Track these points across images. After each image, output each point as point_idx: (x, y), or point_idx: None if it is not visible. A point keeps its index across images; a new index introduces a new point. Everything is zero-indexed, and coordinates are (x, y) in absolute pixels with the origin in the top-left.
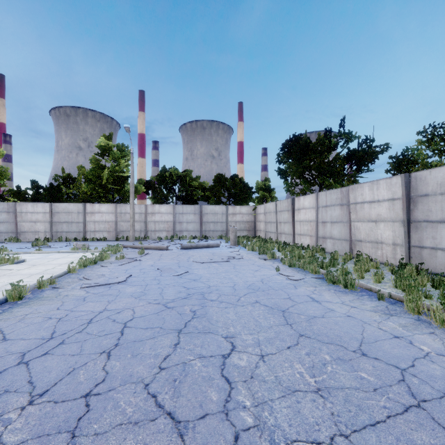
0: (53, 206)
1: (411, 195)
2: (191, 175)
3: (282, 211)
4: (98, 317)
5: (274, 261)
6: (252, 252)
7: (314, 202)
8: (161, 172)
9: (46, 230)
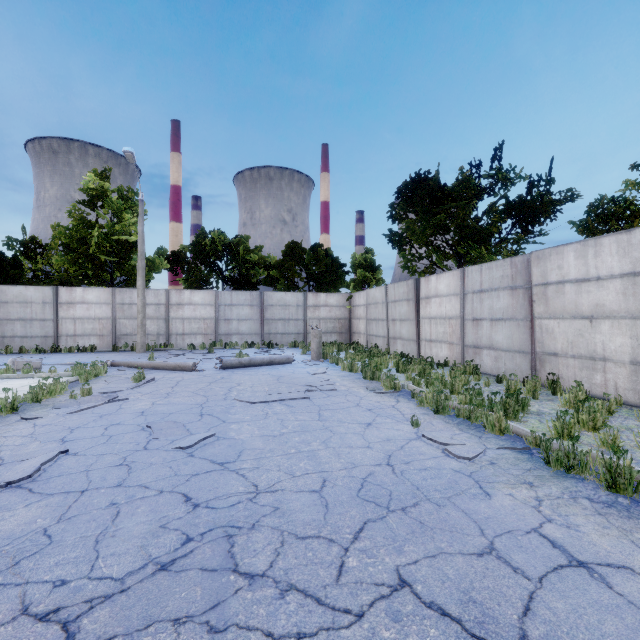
0: None
1: None
2: (247, 244)
3: (398, 300)
4: None
5: (396, 395)
6: (350, 373)
7: (457, 285)
8: (198, 238)
9: None
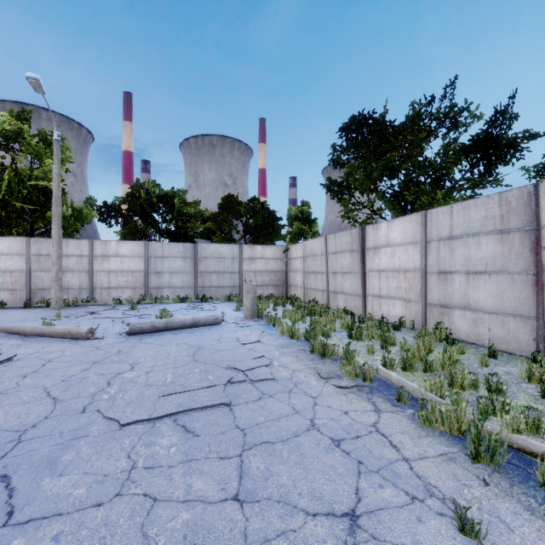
0: None
1: None
2: (184, 197)
3: (339, 251)
4: None
5: (368, 390)
6: (290, 340)
7: (416, 231)
8: (132, 190)
9: None
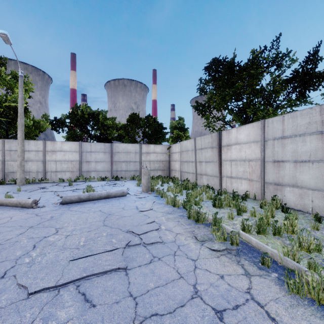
0: None
1: None
2: (105, 114)
3: (203, 148)
4: None
5: (236, 253)
6: (173, 208)
7: (257, 134)
8: (73, 110)
9: None
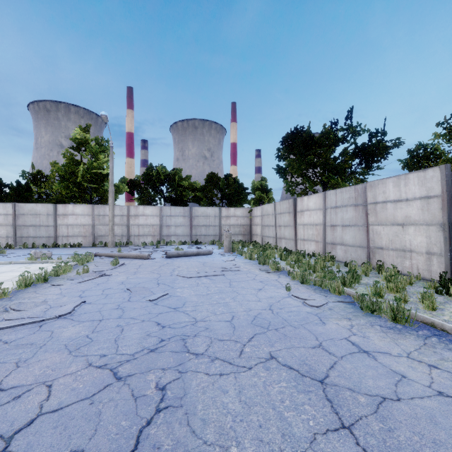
0: (17, 207)
1: None
2: (181, 174)
3: (282, 213)
4: None
5: (279, 273)
6: (249, 260)
7: (321, 203)
8: (147, 171)
9: (8, 235)
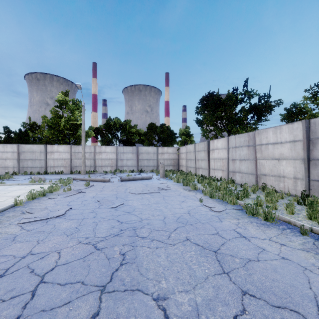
0: (20, 147)
1: (310, 137)
2: (130, 124)
3: (200, 151)
4: (16, 266)
5: (196, 191)
6: (177, 183)
7: (226, 144)
8: (107, 121)
9: (14, 166)
